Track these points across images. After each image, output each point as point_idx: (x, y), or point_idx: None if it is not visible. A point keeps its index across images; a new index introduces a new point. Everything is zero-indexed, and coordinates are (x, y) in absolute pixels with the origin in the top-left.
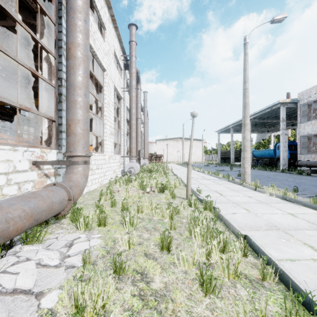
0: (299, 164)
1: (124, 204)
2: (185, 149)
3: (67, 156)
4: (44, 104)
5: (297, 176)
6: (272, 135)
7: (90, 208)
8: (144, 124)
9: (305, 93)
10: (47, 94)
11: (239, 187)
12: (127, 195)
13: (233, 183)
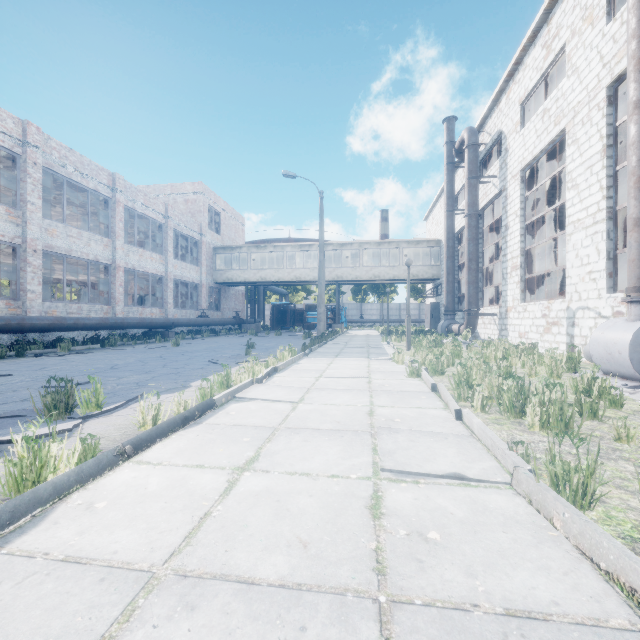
0: None
1: None
2: None
3: None
4: None
5: None
6: None
7: None
8: None
9: None
10: None
11: None
12: None
13: None
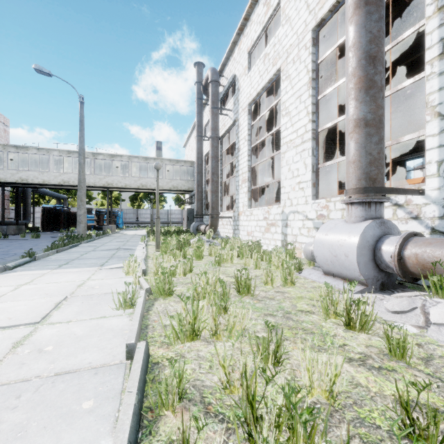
0: None
1: None
2: None
3: None
4: None
5: None
6: None
7: None
8: None
9: None
10: None
11: None
12: None
13: None
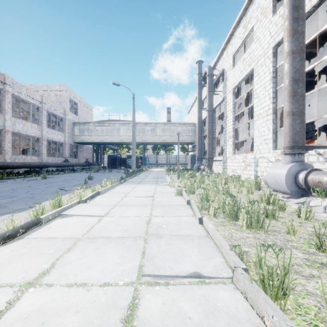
0: None
1: None
2: None
3: None
4: None
5: None
6: None
7: None
8: None
9: None
10: None
11: None
12: None
13: None
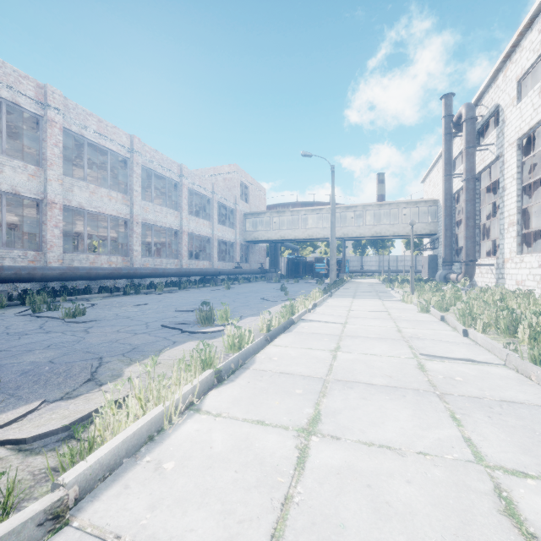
0: None
1: None
2: None
3: None
4: None
5: None
6: None
7: None
8: None
9: None
10: None
11: None
12: None
13: None
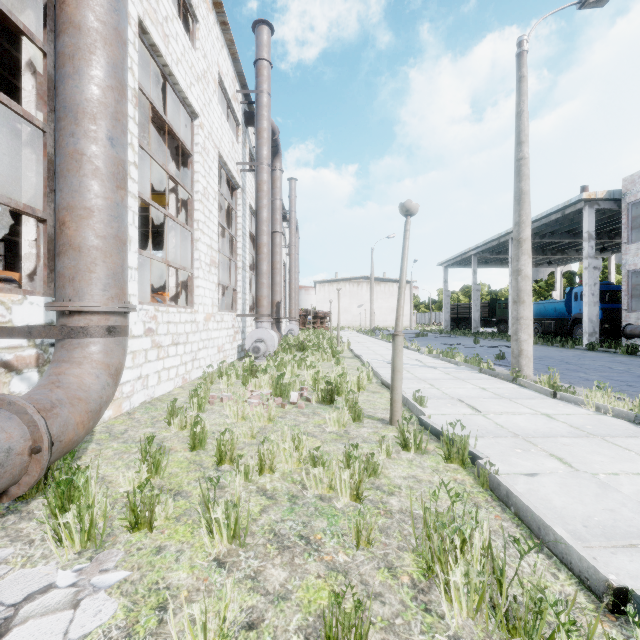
0: (630, 333)
1: (224, 445)
2: (376, 302)
3: (57, 312)
4: (28, 180)
5: (628, 358)
6: (557, 272)
7: (135, 453)
8: (291, 247)
9: (639, 178)
10: (36, 156)
11: (511, 388)
12: (239, 414)
13: (492, 376)
